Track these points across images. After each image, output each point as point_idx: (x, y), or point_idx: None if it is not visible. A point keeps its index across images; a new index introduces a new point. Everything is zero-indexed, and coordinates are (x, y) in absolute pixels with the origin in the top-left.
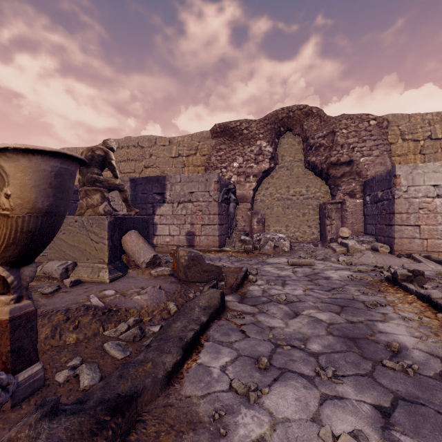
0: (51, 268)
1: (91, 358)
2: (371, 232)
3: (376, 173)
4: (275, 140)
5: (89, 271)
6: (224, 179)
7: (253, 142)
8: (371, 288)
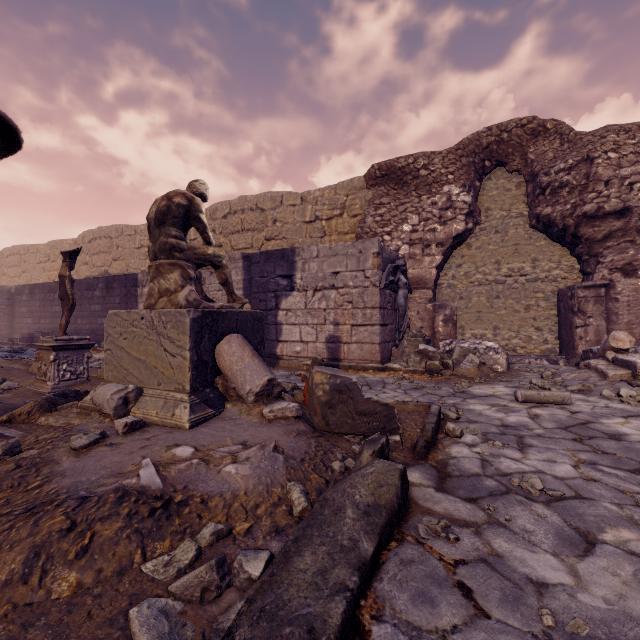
0: (102, 398)
1: None
2: None
3: None
4: (475, 183)
5: (160, 404)
6: (389, 250)
7: (437, 189)
8: None
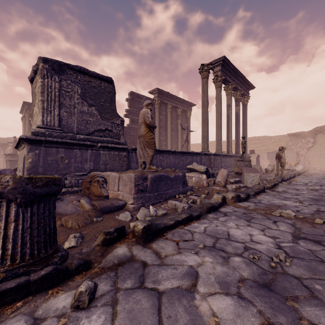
0: None
1: None
2: None
3: None
4: (314, 136)
5: None
6: (296, 151)
7: (305, 138)
8: None
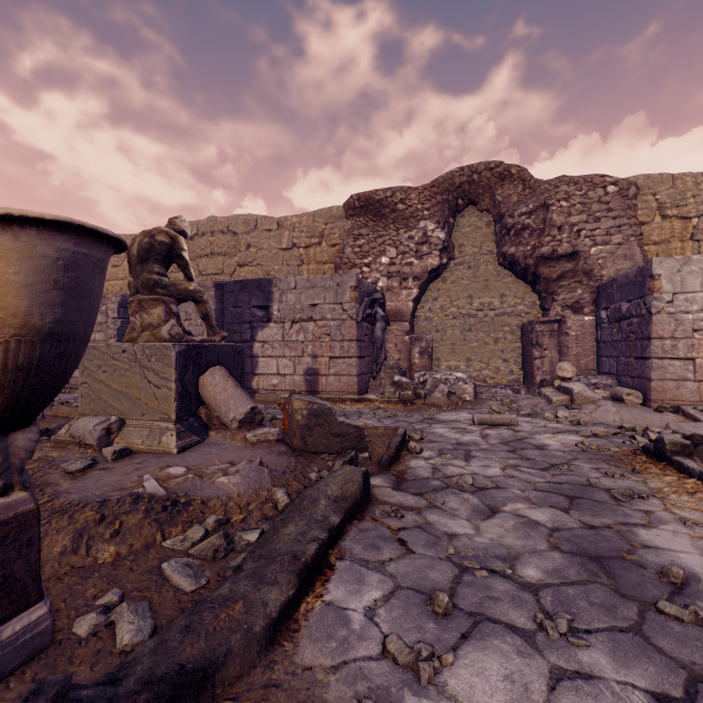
0: (83, 429)
1: (139, 589)
2: (610, 370)
3: (617, 272)
4: (450, 220)
5: (145, 433)
6: (367, 283)
7: (414, 224)
8: (618, 465)
